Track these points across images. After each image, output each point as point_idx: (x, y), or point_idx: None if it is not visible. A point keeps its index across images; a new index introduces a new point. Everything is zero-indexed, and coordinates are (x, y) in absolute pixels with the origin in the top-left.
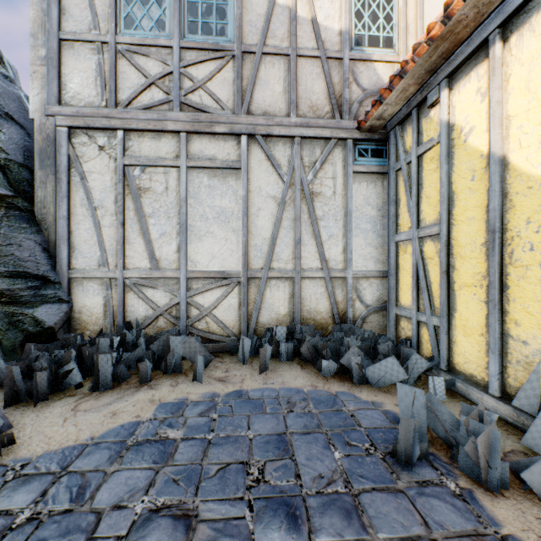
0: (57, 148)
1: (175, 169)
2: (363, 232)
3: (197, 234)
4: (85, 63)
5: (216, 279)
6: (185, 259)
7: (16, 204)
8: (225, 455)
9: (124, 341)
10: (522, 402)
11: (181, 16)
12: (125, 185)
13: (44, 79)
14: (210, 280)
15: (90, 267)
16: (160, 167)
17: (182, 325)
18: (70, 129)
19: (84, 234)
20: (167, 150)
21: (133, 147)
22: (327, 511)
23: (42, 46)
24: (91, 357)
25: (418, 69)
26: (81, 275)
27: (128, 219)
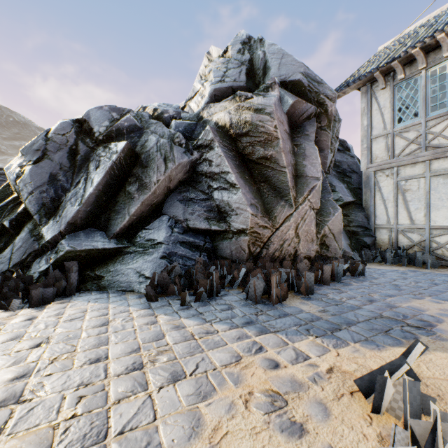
0: (369, 180)
1: (422, 178)
2: None
3: (435, 207)
4: (380, 144)
5: (447, 229)
6: (428, 220)
7: (357, 202)
8: (424, 277)
9: (396, 253)
10: None
11: (426, 106)
12: (397, 189)
13: (365, 155)
14: (444, 230)
15: (382, 224)
16: (414, 179)
17: (426, 250)
18: (374, 171)
19: (380, 211)
20: (418, 170)
21: (401, 173)
22: (447, 286)
23: (364, 144)
24: (383, 255)
25: None
26: (379, 226)
27: (398, 203)
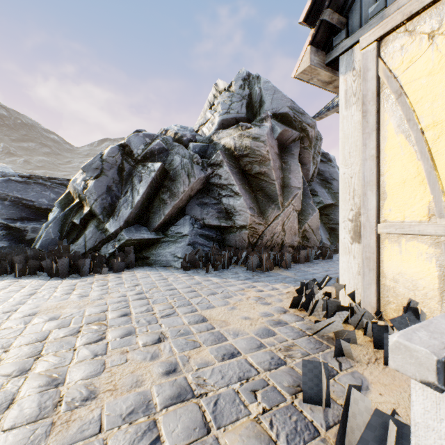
0: None
1: None
2: None
3: None
4: None
5: None
6: None
7: (336, 204)
8: None
9: None
10: None
11: None
12: None
13: None
14: None
15: None
16: None
17: None
18: None
19: None
20: None
21: None
22: None
23: None
24: None
25: None
26: None
27: None
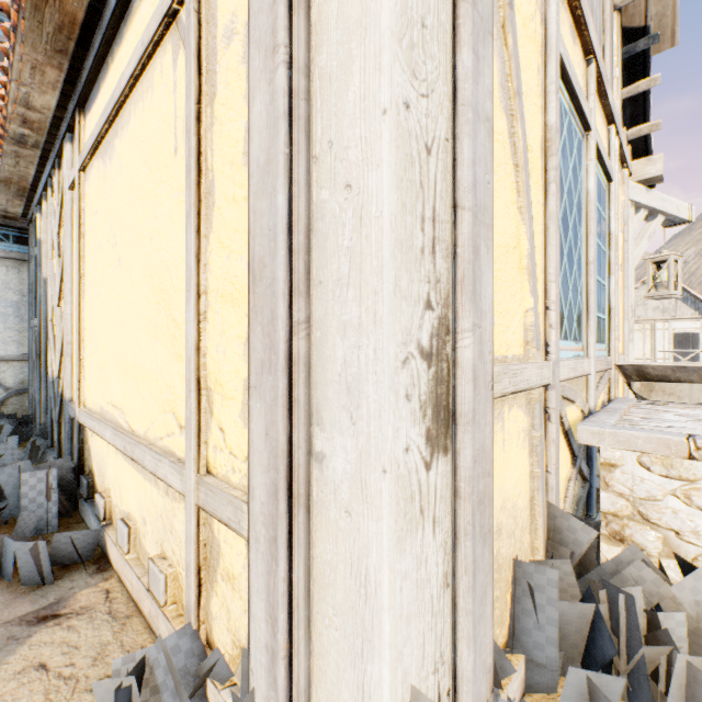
0: None
1: None
2: (3, 316)
3: None
4: None
5: None
6: None
7: None
8: None
9: None
10: (41, 437)
11: None
12: None
13: None
14: None
15: None
16: None
17: None
18: None
19: None
20: None
21: None
22: None
23: None
24: None
25: (8, 192)
26: None
27: None
